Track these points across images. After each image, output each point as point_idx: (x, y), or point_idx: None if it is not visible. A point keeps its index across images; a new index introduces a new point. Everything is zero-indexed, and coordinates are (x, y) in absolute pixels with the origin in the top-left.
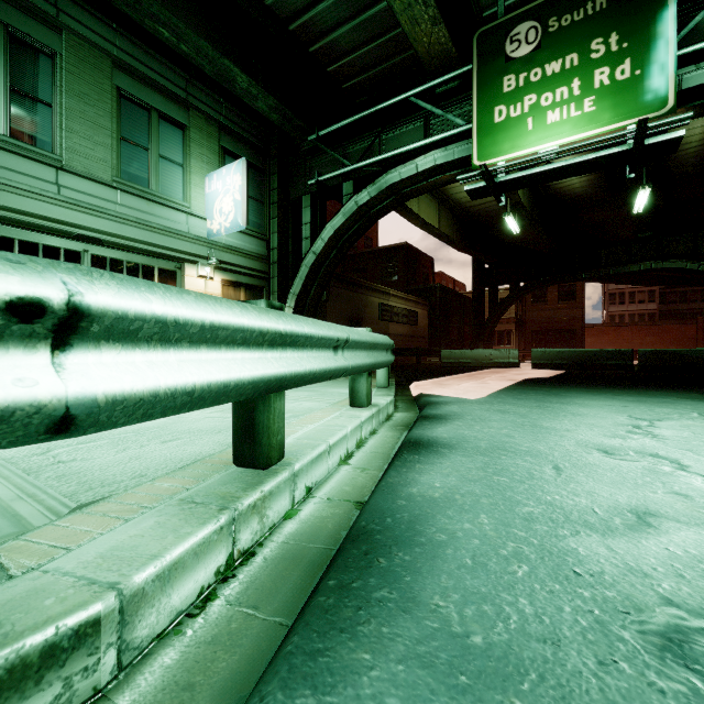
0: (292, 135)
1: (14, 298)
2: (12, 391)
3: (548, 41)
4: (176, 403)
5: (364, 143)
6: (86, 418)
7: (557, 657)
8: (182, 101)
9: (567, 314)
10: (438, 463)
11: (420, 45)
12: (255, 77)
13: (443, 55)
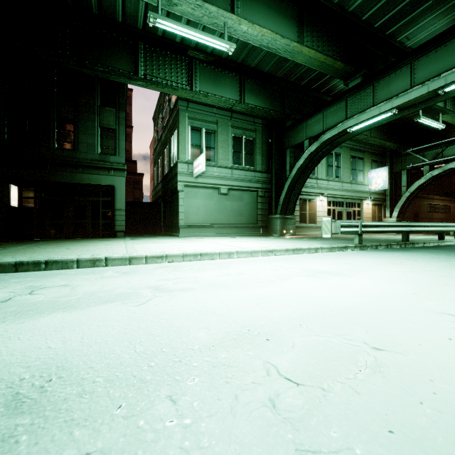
0: (398, 150)
1: None
2: None
3: None
4: None
5: (434, 150)
6: None
7: None
8: (362, 151)
9: None
10: None
11: None
12: (390, 140)
13: None
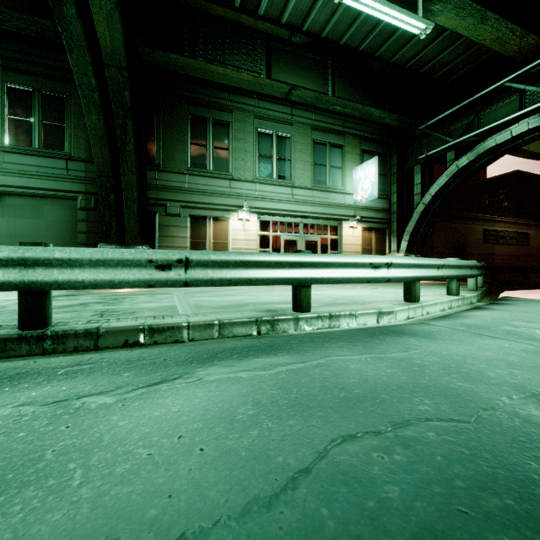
0: (406, 129)
1: (386, 262)
2: (386, 275)
3: None
4: (400, 279)
5: (464, 121)
6: (391, 280)
7: (484, 325)
8: (341, 133)
9: None
10: (483, 311)
11: (511, 52)
12: (383, 106)
13: (534, 49)
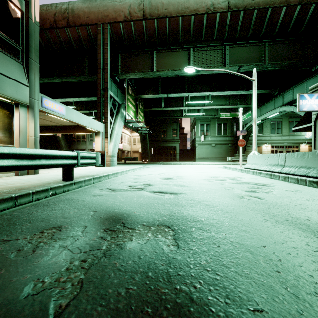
0: None
1: None
2: None
3: None
4: None
5: None
6: None
7: None
8: (299, 117)
9: None
10: None
11: None
12: None
13: None
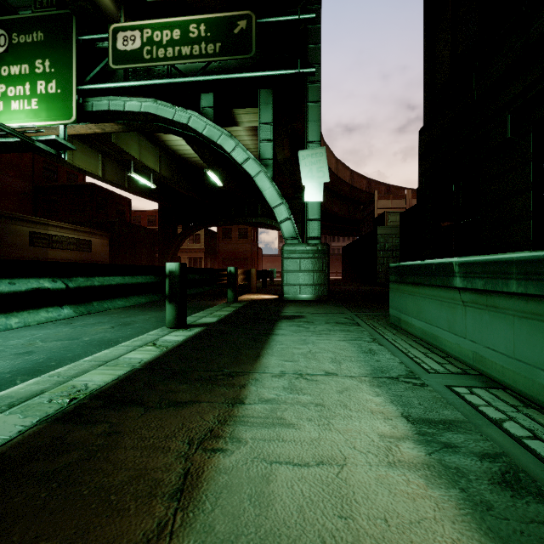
0: None
1: None
2: None
3: (12, 49)
4: None
5: None
6: None
7: None
8: None
9: (243, 247)
10: None
11: None
12: None
13: None
